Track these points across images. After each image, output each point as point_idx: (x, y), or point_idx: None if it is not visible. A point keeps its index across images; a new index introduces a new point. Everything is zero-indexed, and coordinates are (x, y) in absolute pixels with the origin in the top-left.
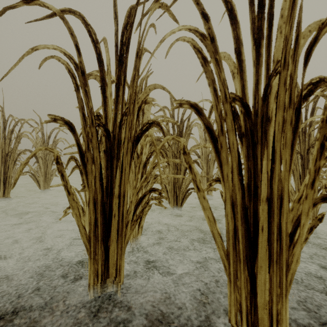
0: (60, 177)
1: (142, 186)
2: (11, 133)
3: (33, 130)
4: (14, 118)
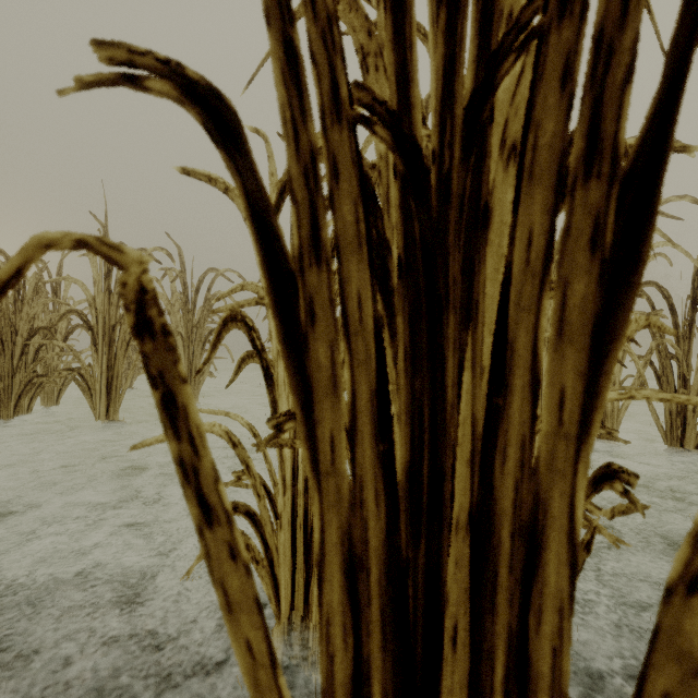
0: (159, 413)
1: None
2: None
3: (164, 274)
4: None
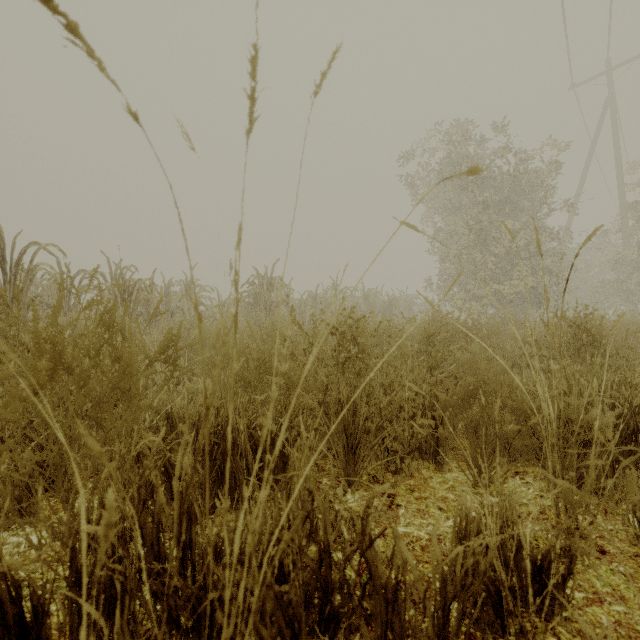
0: None
1: None
2: None
3: None
4: None
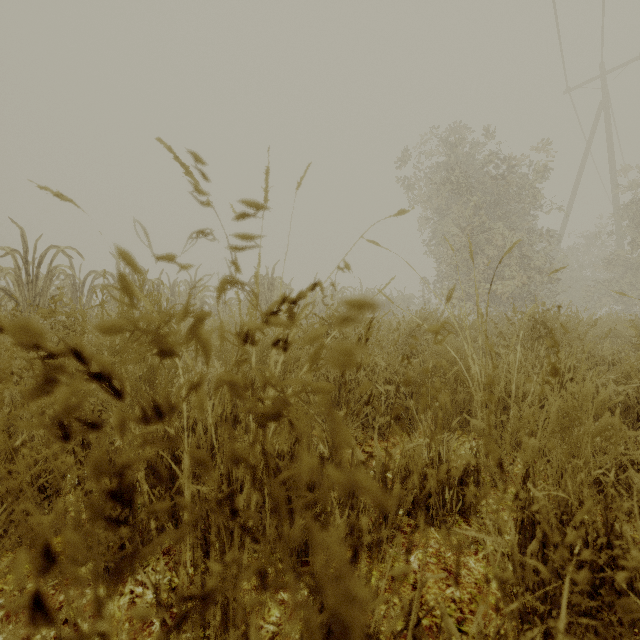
0: None
1: None
2: None
3: None
4: None
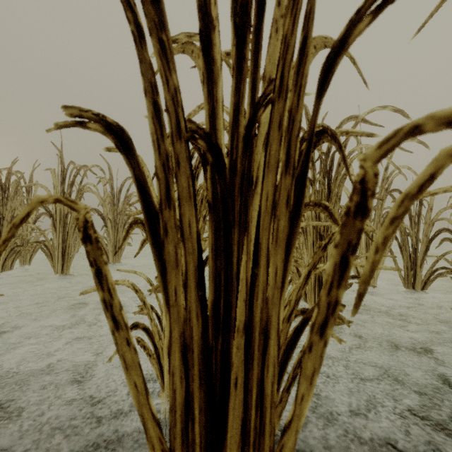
0: (94, 278)
1: (301, 297)
2: (71, 186)
3: (99, 181)
4: (76, 166)
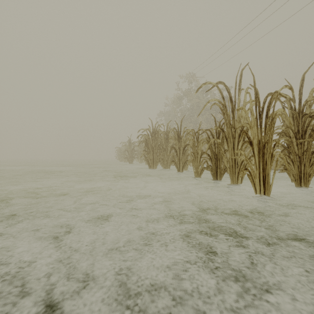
0: None
1: None
2: None
3: None
4: None
